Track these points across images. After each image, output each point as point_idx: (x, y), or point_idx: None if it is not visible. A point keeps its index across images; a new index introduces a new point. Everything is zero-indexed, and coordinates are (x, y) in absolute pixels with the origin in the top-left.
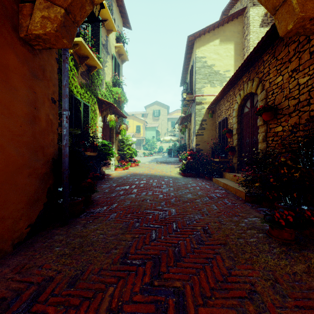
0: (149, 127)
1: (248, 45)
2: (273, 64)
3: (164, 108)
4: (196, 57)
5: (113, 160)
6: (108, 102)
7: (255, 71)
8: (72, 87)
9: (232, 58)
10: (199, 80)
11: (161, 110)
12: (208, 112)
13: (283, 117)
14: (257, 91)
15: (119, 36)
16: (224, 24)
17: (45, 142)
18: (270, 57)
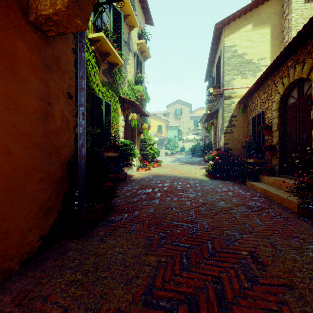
0: (171, 127)
1: (288, 26)
2: None
3: (186, 106)
4: (224, 46)
5: (135, 160)
6: (130, 100)
7: (307, 51)
8: (94, 85)
9: (268, 44)
10: (228, 71)
11: (183, 108)
12: (239, 107)
13: None
14: (311, 76)
15: (141, 32)
16: (258, 6)
17: (60, 142)
18: None
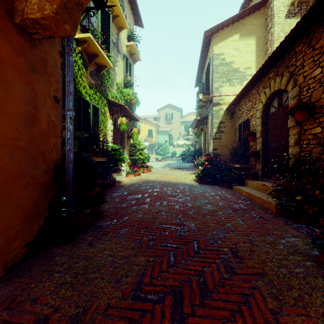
0: (161, 131)
1: (271, 39)
2: (308, 55)
3: (177, 111)
4: (213, 54)
5: (124, 165)
6: (119, 104)
7: (285, 65)
8: (81, 88)
9: (253, 54)
10: (216, 79)
11: (174, 113)
12: (227, 114)
13: (323, 116)
14: (288, 88)
15: (131, 34)
16: (244, 17)
17: (47, 146)
18: (305, 47)
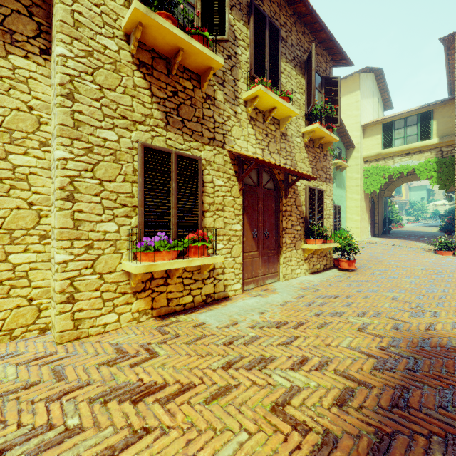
0: (415, 187)
1: None
2: None
3: None
4: None
5: None
6: None
7: None
8: None
9: None
10: None
11: None
12: None
13: None
14: None
15: None
16: None
17: (382, 216)
18: None
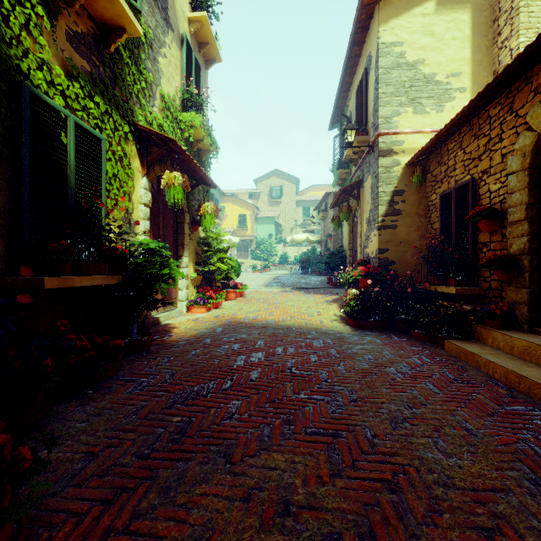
0: (262, 218)
1: (512, 5)
2: None
3: (290, 182)
4: (379, 43)
5: (182, 287)
6: (163, 138)
7: None
8: (27, 62)
9: (466, 44)
10: (387, 97)
11: (285, 185)
12: (413, 171)
13: None
14: None
15: None
16: None
17: None
18: None
